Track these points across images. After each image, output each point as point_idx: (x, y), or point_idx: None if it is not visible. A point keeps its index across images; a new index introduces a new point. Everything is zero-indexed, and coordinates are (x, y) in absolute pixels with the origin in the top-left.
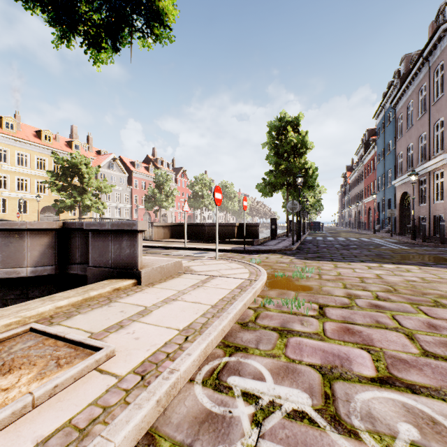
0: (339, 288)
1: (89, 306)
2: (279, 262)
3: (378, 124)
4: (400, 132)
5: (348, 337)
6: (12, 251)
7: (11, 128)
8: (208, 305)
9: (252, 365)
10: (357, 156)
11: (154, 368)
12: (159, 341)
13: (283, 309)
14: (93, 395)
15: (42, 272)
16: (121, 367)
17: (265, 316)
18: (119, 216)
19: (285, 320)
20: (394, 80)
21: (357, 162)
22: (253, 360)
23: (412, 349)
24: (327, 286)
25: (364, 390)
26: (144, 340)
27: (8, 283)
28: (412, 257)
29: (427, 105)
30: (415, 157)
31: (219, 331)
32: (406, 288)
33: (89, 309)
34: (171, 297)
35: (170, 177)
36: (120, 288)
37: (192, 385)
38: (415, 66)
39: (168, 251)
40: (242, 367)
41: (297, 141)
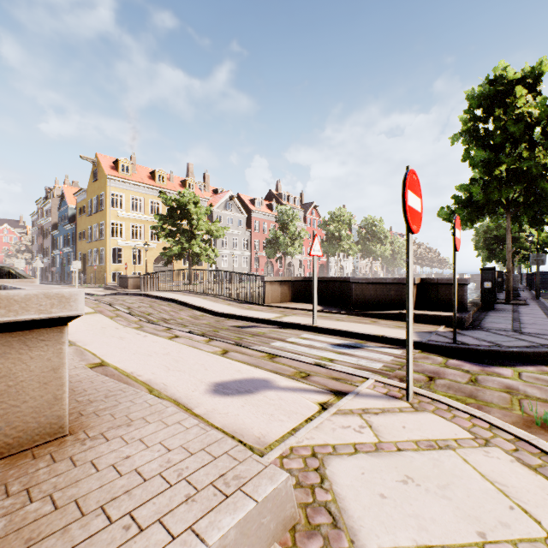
0: None
1: None
2: None
3: None
4: None
5: None
6: None
7: (127, 171)
8: None
9: None
10: None
11: None
12: None
13: None
14: None
15: None
16: None
17: None
18: (237, 266)
19: None
20: None
21: None
22: None
23: None
24: None
25: None
26: None
27: None
28: None
29: None
30: None
31: None
32: None
33: None
34: None
35: (296, 213)
36: None
37: None
38: None
39: (282, 333)
40: None
41: (541, 111)
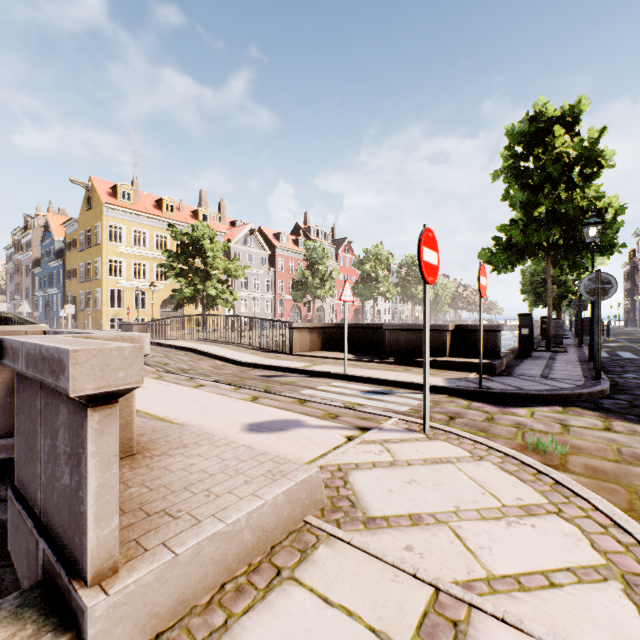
0: None
1: None
2: (630, 455)
3: None
4: None
5: None
6: None
7: (128, 199)
8: None
9: None
10: None
11: None
12: None
13: None
14: None
15: None
16: None
17: None
18: (258, 311)
19: None
20: None
21: None
22: None
23: None
24: None
25: None
26: None
27: None
28: None
29: None
30: None
31: None
32: None
33: None
34: None
35: (327, 251)
36: None
37: None
38: None
39: (311, 381)
40: None
41: (579, 152)
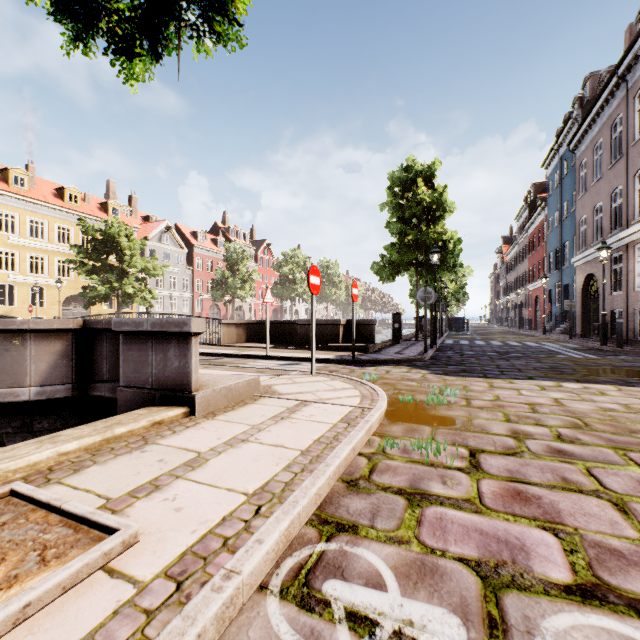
0: (499, 421)
1: (111, 451)
2: (406, 378)
3: (549, 176)
4: (583, 186)
5: (520, 507)
6: (7, 363)
7: (21, 185)
8: (296, 450)
9: (364, 559)
10: (519, 223)
11: (200, 567)
12: (214, 514)
13: (414, 457)
14: (91, 622)
15: (52, 393)
16: (145, 563)
17: (386, 469)
18: (175, 310)
19: (417, 475)
20: (573, 111)
21: (519, 231)
22: (367, 548)
23: (627, 530)
24: (479, 417)
25: (555, 610)
26: (189, 513)
27: (2, 410)
28: (605, 371)
29: (623, 146)
30: (605, 223)
31: (312, 497)
32: (603, 421)
33: (111, 455)
34: (240, 437)
35: (247, 253)
36: (163, 420)
37: (263, 596)
38: (606, 88)
39: (242, 361)
40: (347, 561)
41: (432, 200)
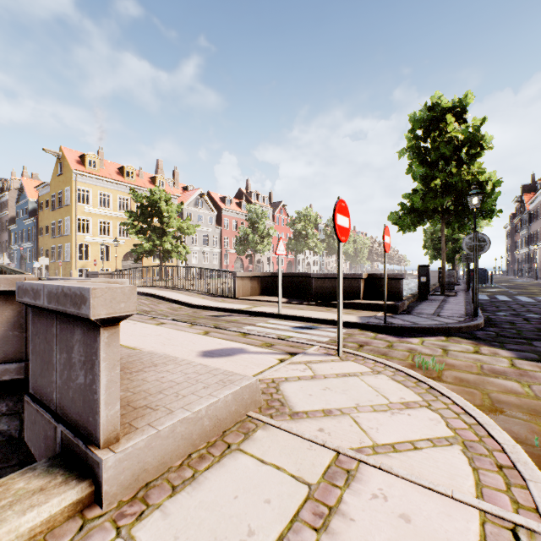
0: None
1: None
2: (489, 369)
3: None
4: None
5: None
6: None
7: (94, 166)
8: None
9: None
10: None
11: None
12: None
13: None
14: None
15: None
16: None
17: None
18: (207, 263)
19: None
20: None
21: None
22: None
23: None
24: None
25: None
26: None
27: None
28: None
29: None
30: None
31: None
32: None
33: None
34: None
35: (265, 212)
36: None
37: None
38: None
39: (252, 319)
40: None
41: (465, 137)
